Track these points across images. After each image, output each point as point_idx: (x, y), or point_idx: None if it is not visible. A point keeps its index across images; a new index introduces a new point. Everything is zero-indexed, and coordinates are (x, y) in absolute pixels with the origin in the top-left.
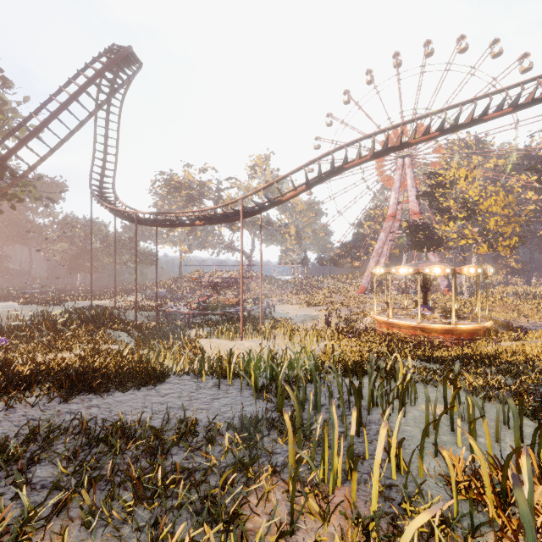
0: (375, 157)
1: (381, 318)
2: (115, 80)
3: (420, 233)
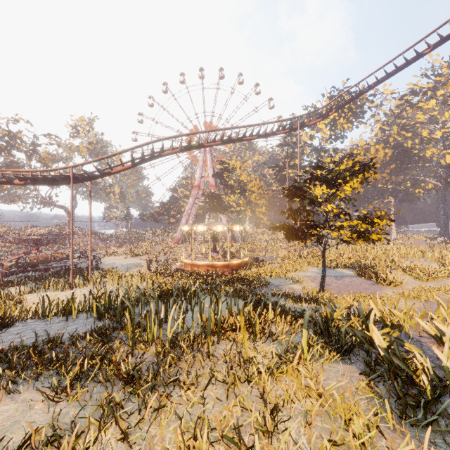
0: (183, 151)
1: (187, 261)
2: None
3: (215, 200)
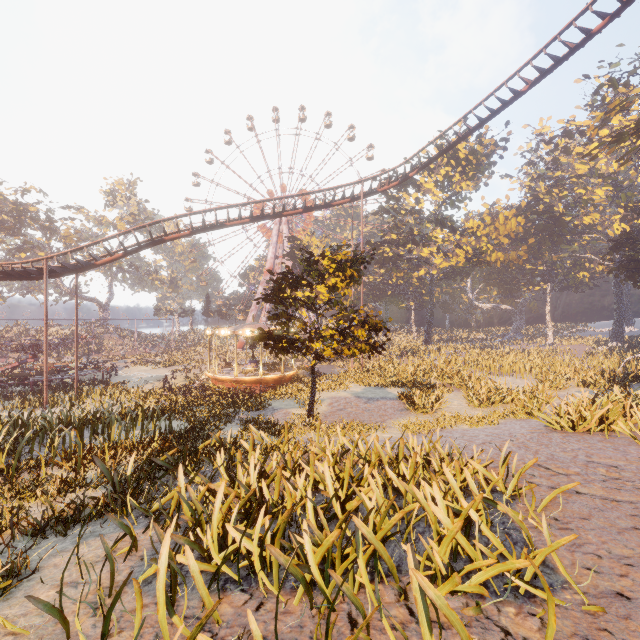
0: (195, 233)
1: (210, 375)
2: None
3: None
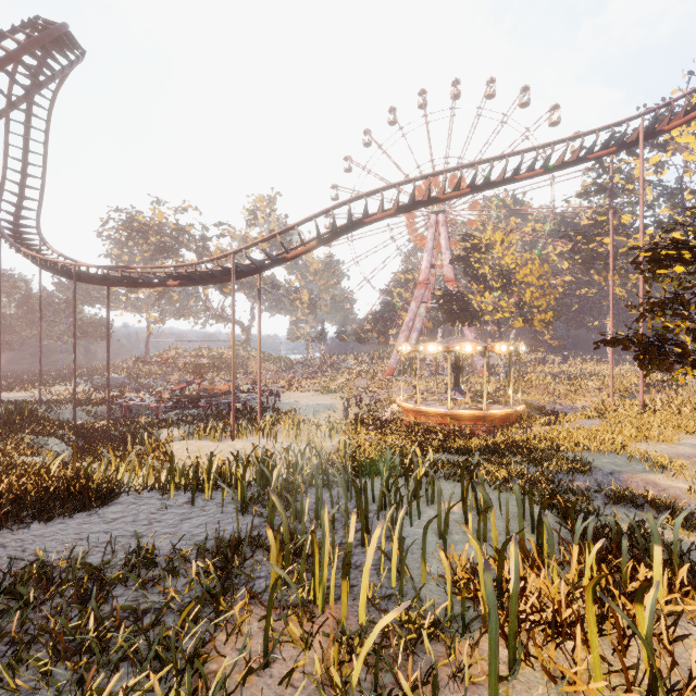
0: (400, 212)
1: (408, 406)
2: (41, 68)
3: (454, 304)
